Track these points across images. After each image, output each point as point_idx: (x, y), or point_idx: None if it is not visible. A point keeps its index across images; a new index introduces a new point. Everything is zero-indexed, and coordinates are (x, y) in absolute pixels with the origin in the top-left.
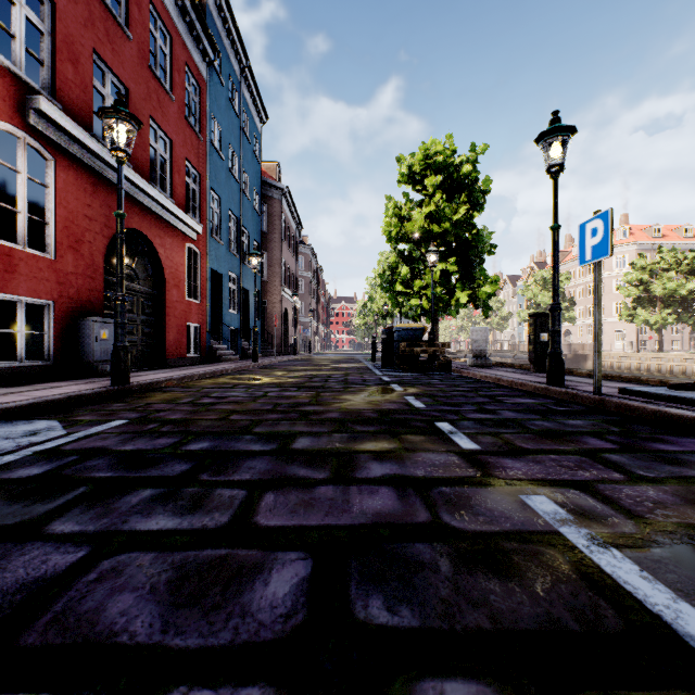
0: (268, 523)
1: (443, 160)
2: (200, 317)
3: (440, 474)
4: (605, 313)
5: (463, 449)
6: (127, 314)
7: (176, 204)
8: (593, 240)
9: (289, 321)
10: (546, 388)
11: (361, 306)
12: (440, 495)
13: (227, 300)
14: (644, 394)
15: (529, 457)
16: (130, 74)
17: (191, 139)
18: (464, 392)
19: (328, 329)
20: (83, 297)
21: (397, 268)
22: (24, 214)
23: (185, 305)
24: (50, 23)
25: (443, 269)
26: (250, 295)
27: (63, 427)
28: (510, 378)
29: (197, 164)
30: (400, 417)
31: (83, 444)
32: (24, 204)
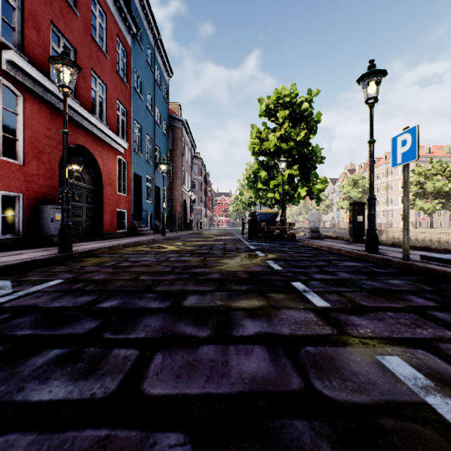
0: (153, 392)
1: (289, 100)
2: (126, 205)
3: (303, 331)
4: (394, 203)
5: (316, 306)
6: (76, 203)
7: (110, 129)
8: (403, 148)
9: (187, 208)
10: (366, 254)
11: (234, 198)
12: (307, 356)
13: (145, 194)
14: (440, 260)
15: (371, 315)
16: (78, 39)
17: (120, 86)
18: (307, 257)
19: (213, 213)
20: (43, 191)
21: (259, 173)
22: (0, 133)
23: (116, 197)
24: (20, 1)
25: (289, 173)
26: (161, 191)
27: (12, 286)
28: (339, 247)
29: (124, 103)
30: (264, 277)
31: (20, 302)
32: (0, 126)
